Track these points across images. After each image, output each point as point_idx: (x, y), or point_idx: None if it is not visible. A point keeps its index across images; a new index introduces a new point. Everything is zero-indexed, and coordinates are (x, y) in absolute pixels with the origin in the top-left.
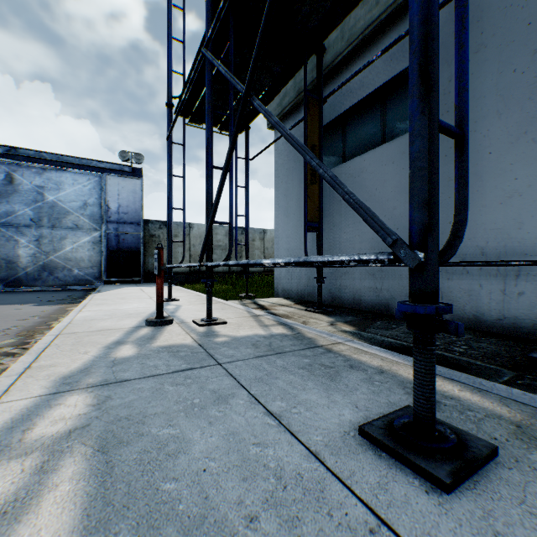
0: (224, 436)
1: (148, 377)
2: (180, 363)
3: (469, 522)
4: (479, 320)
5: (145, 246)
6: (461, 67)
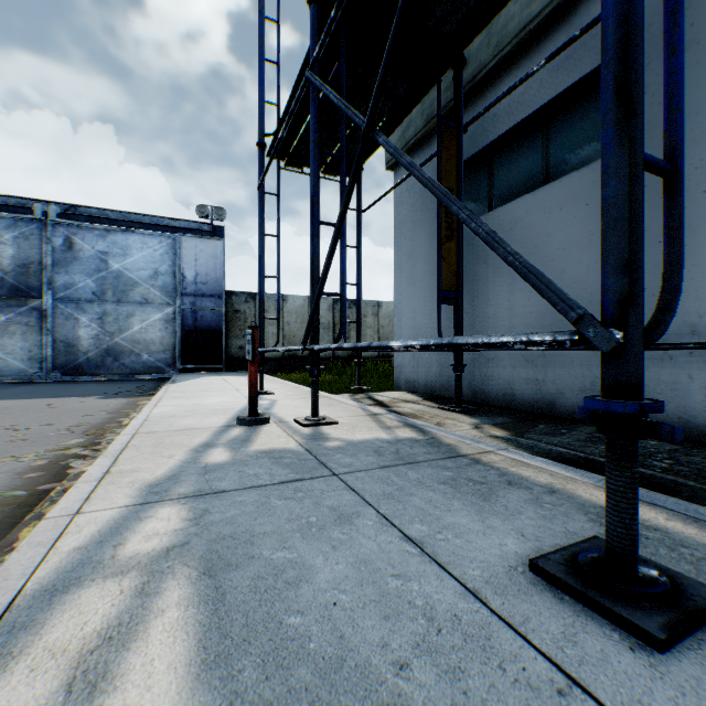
0: (353, 564)
1: (250, 488)
2: (286, 472)
3: (695, 691)
4: (688, 425)
5: (228, 324)
6: (672, 79)
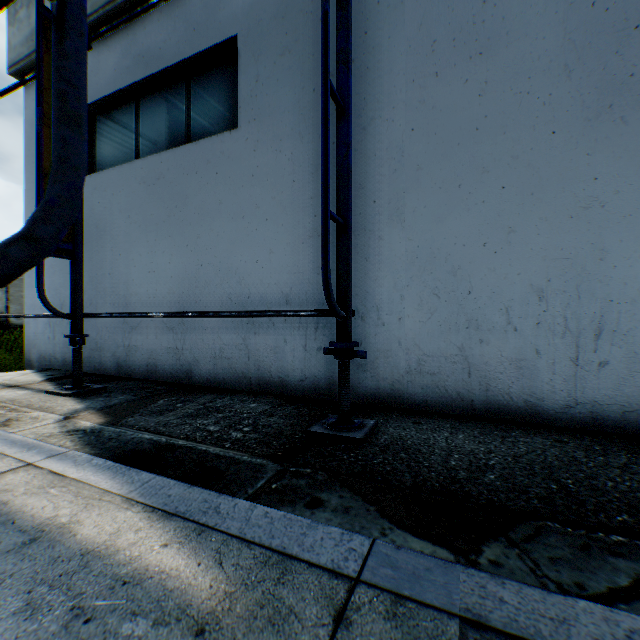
0: None
1: None
2: None
3: None
4: (285, 383)
5: None
6: None
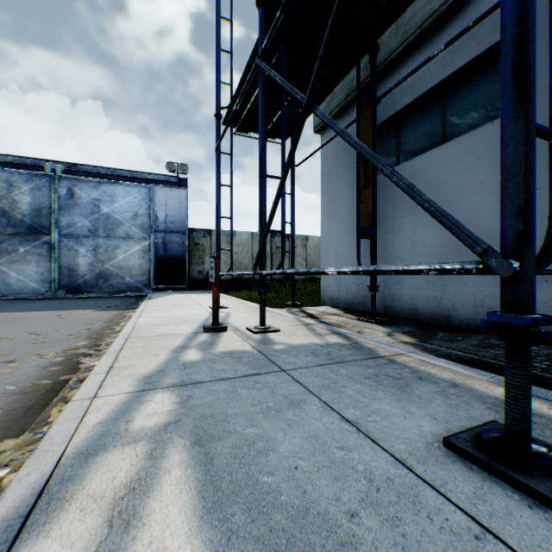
0: (306, 438)
1: (220, 380)
2: (246, 368)
3: None
4: None
5: (190, 254)
6: None
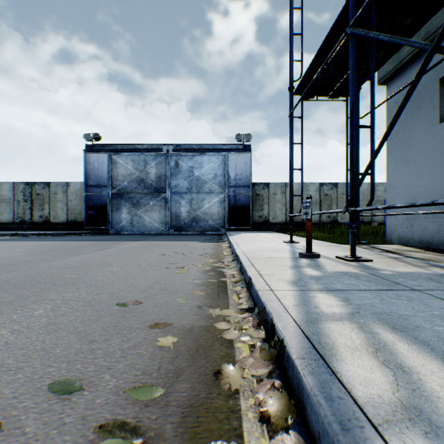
0: None
1: (358, 290)
2: (373, 285)
3: None
4: None
5: (252, 203)
6: None
